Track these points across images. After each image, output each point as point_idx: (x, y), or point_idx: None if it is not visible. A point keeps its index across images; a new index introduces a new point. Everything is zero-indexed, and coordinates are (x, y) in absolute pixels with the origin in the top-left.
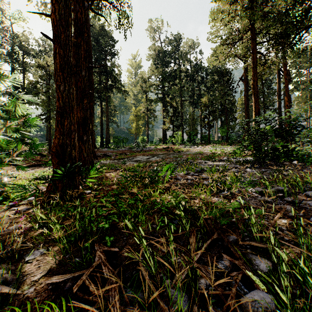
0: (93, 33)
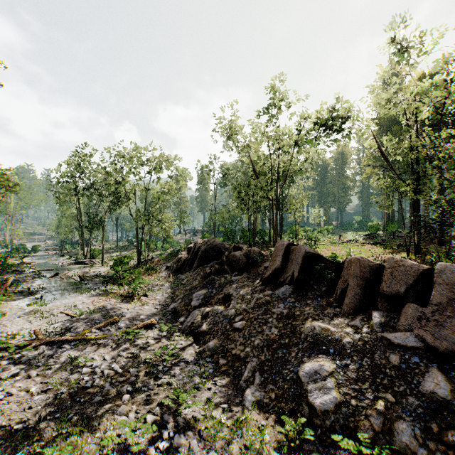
0: None
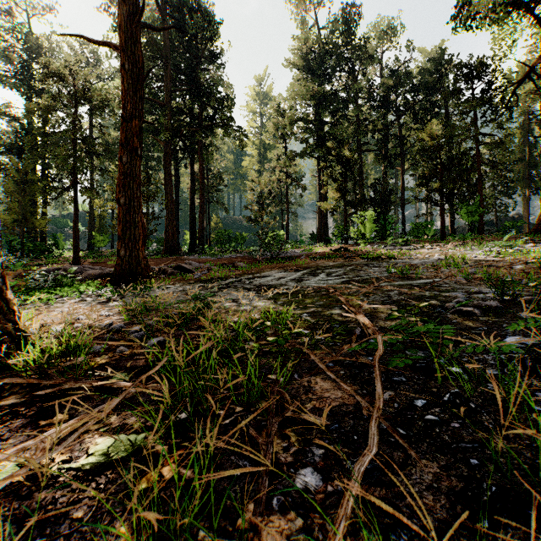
0: (172, 6)
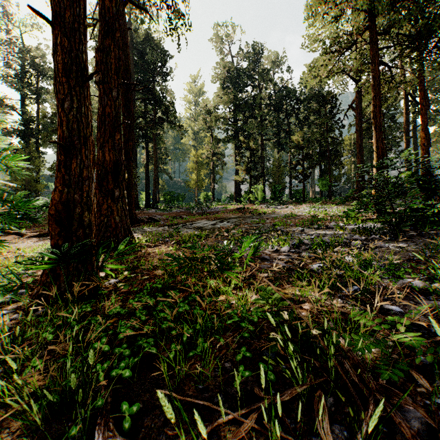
0: (135, 43)
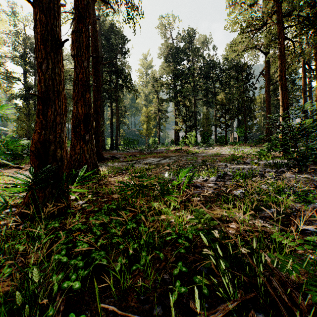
0: (103, 31)
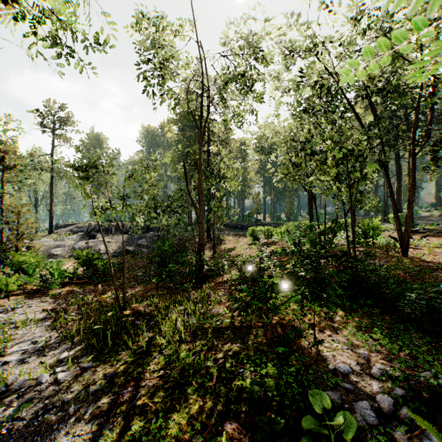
0: None
